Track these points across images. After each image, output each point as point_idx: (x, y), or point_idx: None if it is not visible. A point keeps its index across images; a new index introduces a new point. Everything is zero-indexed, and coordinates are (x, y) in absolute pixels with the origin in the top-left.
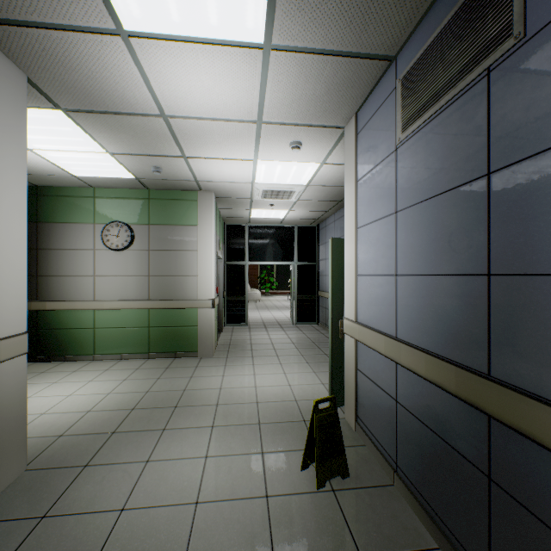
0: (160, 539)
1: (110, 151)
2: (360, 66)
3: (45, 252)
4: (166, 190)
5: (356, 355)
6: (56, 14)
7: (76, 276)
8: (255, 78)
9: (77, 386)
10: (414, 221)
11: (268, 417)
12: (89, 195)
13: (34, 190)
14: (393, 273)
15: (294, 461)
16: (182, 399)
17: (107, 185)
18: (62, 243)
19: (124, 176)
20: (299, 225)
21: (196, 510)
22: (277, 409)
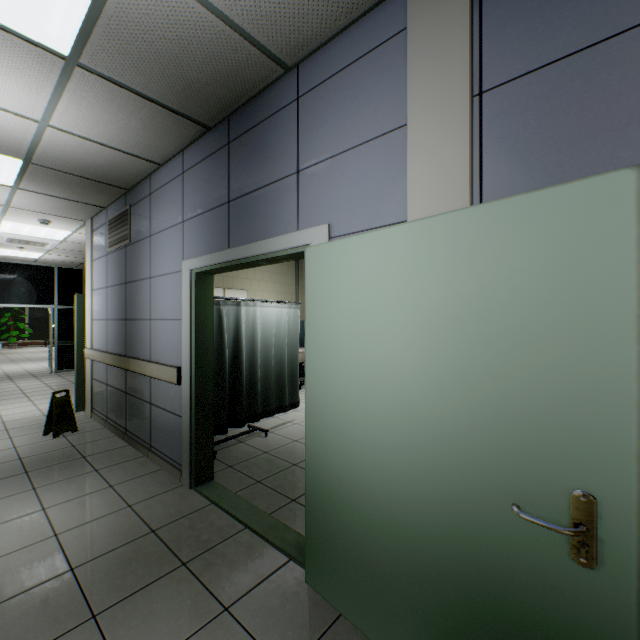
0: None
1: None
2: (86, 205)
3: None
4: None
5: (93, 370)
6: None
7: None
8: (5, 193)
9: None
10: (112, 294)
11: (16, 426)
12: None
13: None
14: (107, 318)
15: (38, 435)
16: None
17: None
18: None
19: None
20: (61, 266)
21: None
22: (26, 421)
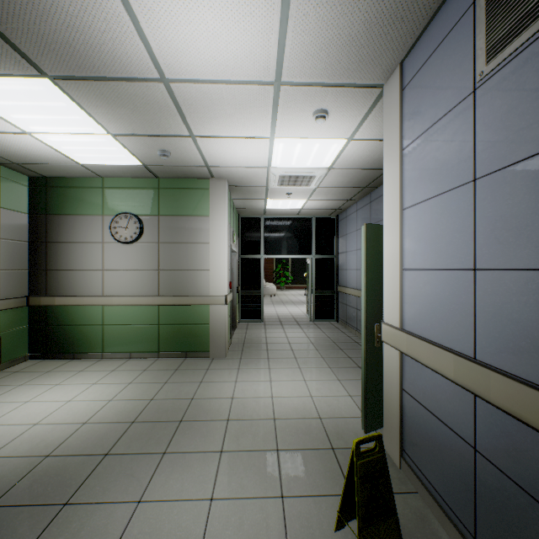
0: None
1: (111, 131)
2: None
3: (54, 246)
4: (176, 179)
5: (401, 371)
6: None
7: (84, 271)
8: (273, 12)
9: (79, 390)
10: (514, 188)
11: (287, 440)
12: (97, 185)
13: (44, 182)
14: (469, 266)
15: (323, 513)
16: (188, 410)
17: (115, 174)
18: (71, 236)
19: (131, 163)
20: (316, 216)
21: None
22: (298, 429)
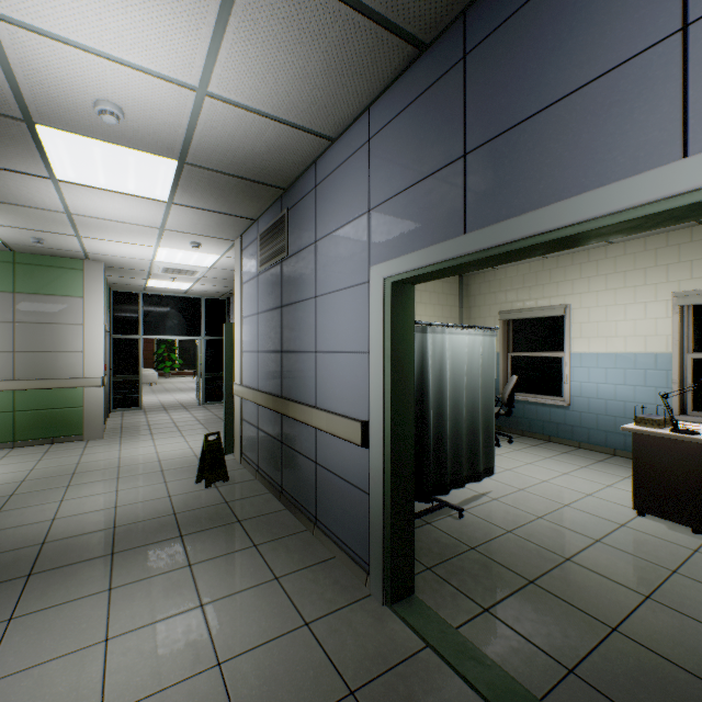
0: (93, 521)
1: None
2: (236, 219)
3: None
4: (40, 255)
5: (242, 408)
6: None
7: None
8: (160, 211)
9: None
10: (264, 321)
11: (170, 466)
12: None
13: None
14: (257, 350)
15: (191, 481)
16: (78, 468)
17: None
18: None
19: None
20: (207, 296)
21: (117, 509)
22: (179, 462)
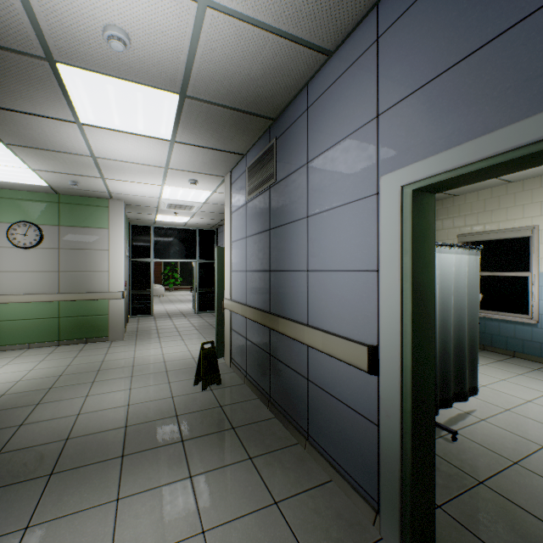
0: (109, 418)
1: (34, 168)
2: (228, 155)
3: None
4: (77, 196)
5: (231, 320)
6: (35, 110)
7: None
8: (165, 150)
9: None
10: (252, 244)
11: (173, 367)
12: None
13: None
14: (245, 270)
15: (190, 383)
16: (102, 366)
17: (14, 188)
18: None
19: (37, 184)
20: (200, 228)
21: (129, 407)
22: (180, 363)
